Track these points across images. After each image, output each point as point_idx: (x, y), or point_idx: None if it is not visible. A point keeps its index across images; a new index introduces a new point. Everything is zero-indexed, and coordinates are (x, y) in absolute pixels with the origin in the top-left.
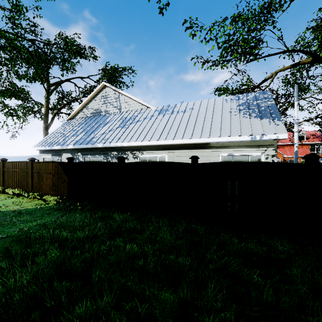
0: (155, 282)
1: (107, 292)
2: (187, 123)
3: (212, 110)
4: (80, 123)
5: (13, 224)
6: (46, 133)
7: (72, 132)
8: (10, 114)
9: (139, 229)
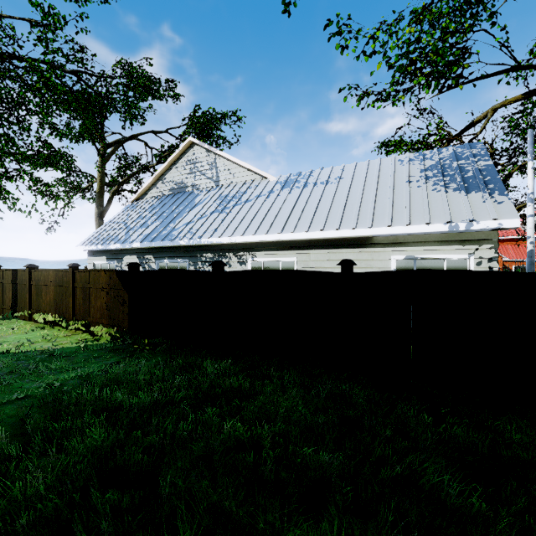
0: (276, 501)
1: (185, 521)
2: (332, 203)
3: (376, 179)
4: (152, 206)
5: (39, 375)
6: (99, 223)
7: (140, 221)
8: (41, 193)
9: (247, 391)
